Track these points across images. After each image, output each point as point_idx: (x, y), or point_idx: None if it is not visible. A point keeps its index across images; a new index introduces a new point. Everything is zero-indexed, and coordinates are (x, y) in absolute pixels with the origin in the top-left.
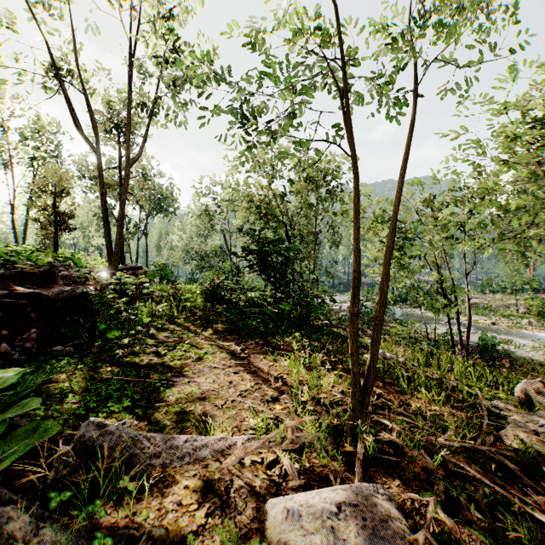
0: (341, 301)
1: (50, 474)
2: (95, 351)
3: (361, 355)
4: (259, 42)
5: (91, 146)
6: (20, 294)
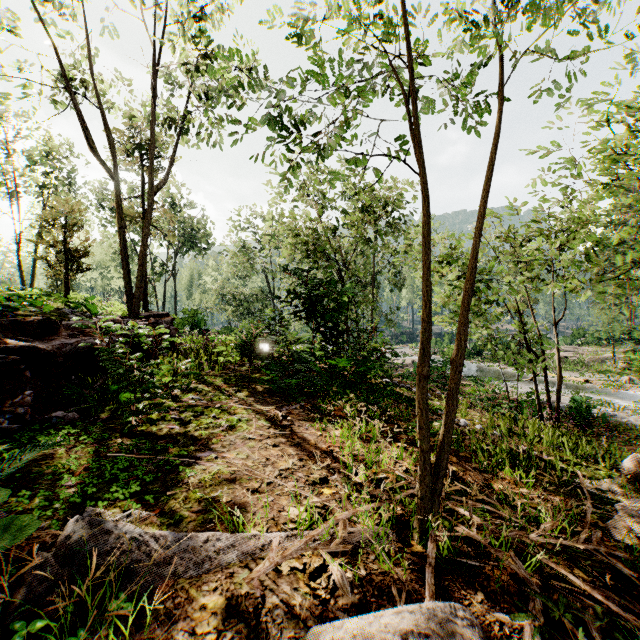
0: (405, 353)
1: (22, 591)
2: (105, 417)
3: (430, 423)
4: (304, 36)
5: (107, 171)
6: (10, 348)
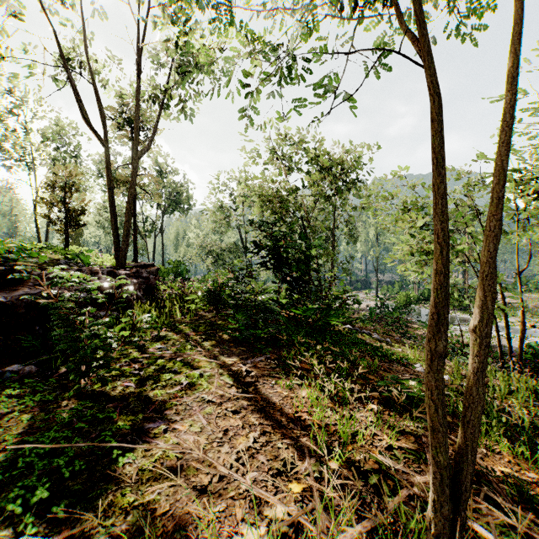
0: (360, 299)
1: None
2: (63, 371)
3: (405, 381)
4: None
5: (98, 139)
6: None
